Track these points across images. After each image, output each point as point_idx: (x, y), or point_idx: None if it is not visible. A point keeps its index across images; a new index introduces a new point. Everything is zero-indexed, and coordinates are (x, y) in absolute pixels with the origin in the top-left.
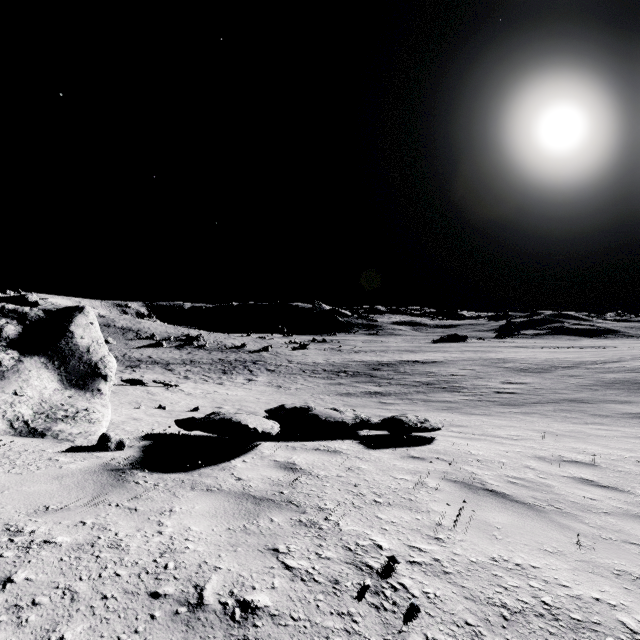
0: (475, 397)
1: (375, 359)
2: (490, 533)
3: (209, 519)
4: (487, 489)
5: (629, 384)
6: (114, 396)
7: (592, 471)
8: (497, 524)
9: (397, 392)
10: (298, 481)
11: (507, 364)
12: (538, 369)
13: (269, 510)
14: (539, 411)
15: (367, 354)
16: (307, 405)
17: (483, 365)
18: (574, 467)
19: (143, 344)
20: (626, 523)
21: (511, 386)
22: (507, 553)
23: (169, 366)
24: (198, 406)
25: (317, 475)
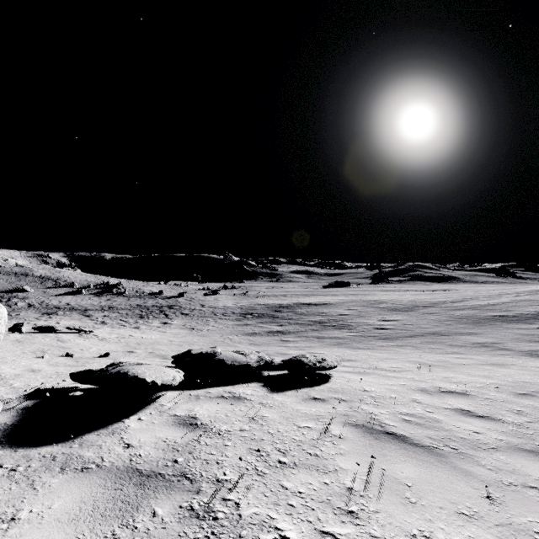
0: (359, 333)
1: (277, 302)
2: (403, 495)
3: (65, 528)
4: (387, 432)
5: (472, 319)
6: (18, 345)
7: (467, 401)
8: (406, 480)
9: (295, 330)
10: (197, 442)
11: (382, 305)
12: (405, 308)
13: (154, 494)
14: (410, 344)
15: (270, 298)
16: (213, 350)
17: (363, 306)
18: (452, 398)
19: (62, 292)
20: (515, 459)
21: (386, 323)
22: (426, 525)
23: (87, 312)
24: (109, 352)
25: (218, 431)
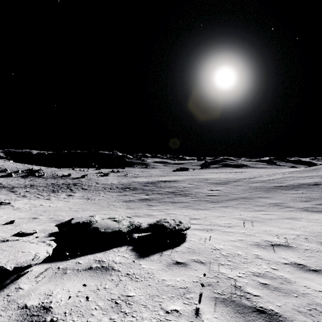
0: (197, 199)
1: (145, 180)
2: None
3: None
4: (257, 309)
5: (263, 188)
6: None
7: (294, 253)
8: None
9: (157, 198)
10: None
11: (209, 181)
12: (223, 182)
13: None
14: (231, 205)
15: (141, 178)
16: (89, 220)
17: (198, 181)
18: (282, 251)
19: None
20: None
21: (213, 192)
22: None
23: (13, 189)
24: (14, 220)
25: None
